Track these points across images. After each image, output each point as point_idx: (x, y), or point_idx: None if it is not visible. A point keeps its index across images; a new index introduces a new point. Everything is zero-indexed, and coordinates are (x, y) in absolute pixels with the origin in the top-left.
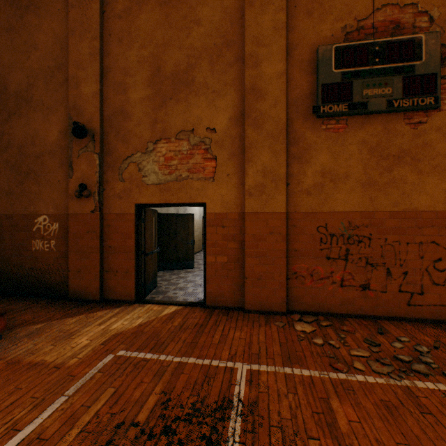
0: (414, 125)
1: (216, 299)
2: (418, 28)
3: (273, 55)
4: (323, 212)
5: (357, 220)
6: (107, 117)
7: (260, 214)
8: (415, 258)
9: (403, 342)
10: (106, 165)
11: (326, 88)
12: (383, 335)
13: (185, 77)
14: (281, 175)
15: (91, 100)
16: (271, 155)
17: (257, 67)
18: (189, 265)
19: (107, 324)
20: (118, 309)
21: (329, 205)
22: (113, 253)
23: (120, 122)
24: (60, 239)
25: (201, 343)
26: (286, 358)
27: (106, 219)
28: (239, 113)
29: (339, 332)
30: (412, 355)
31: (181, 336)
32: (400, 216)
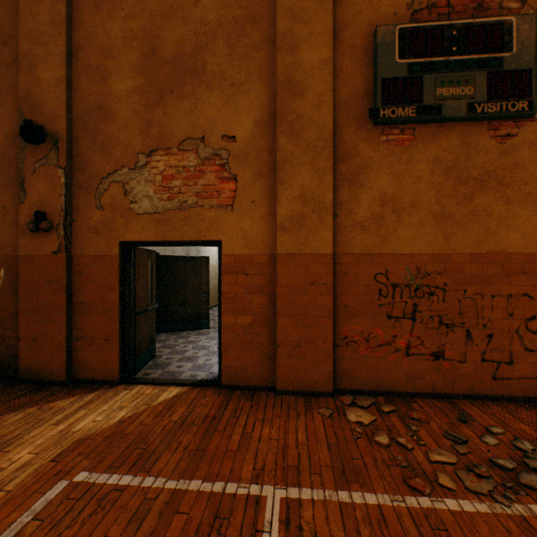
0: (502, 139)
1: (236, 376)
2: (506, 10)
3: (315, 36)
4: (382, 254)
5: (427, 265)
6: (78, 116)
7: (298, 257)
8: (503, 316)
9: (495, 435)
10: (76, 185)
11: (387, 85)
12: (467, 424)
13: (191, 62)
14: (327, 202)
15: (53, 89)
16: (313, 174)
17: (293, 52)
18: (202, 325)
19: (70, 422)
20: (91, 395)
21: (391, 244)
22: (87, 312)
23: (97, 123)
24: (6, 292)
25: (212, 450)
26: (340, 472)
27: (77, 264)
28: (268, 116)
29: (408, 422)
30: (513, 456)
31: (182, 438)
32: (483, 260)
